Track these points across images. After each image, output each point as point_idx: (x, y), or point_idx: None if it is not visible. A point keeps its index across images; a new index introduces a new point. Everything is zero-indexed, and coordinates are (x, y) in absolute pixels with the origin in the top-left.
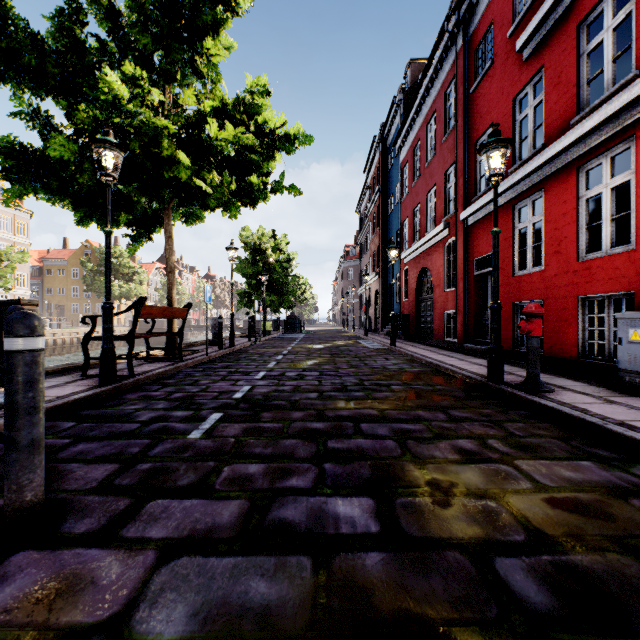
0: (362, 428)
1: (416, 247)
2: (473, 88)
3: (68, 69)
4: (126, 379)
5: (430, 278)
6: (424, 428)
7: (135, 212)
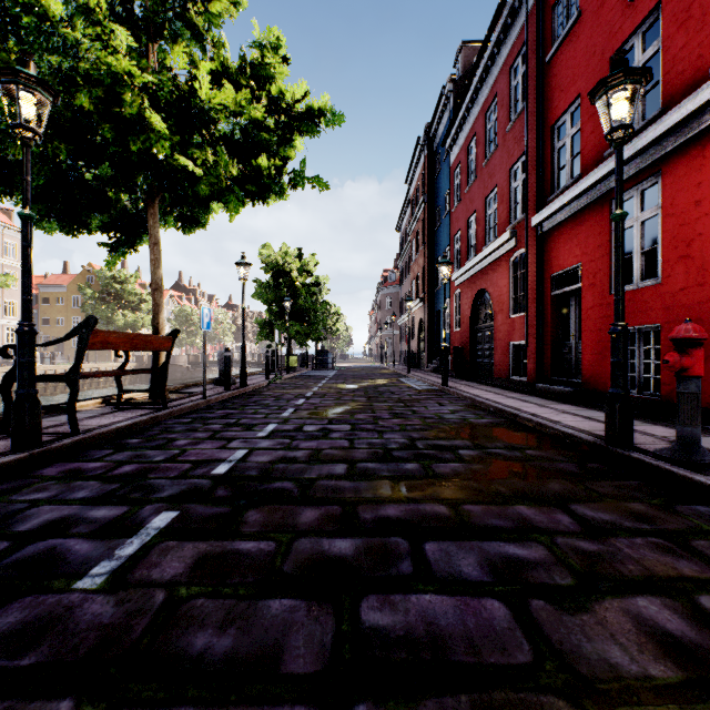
0: (428, 555)
1: (471, 265)
2: (550, 55)
3: (2, 3)
4: (61, 439)
5: (489, 302)
6: (548, 555)
7: (114, 214)
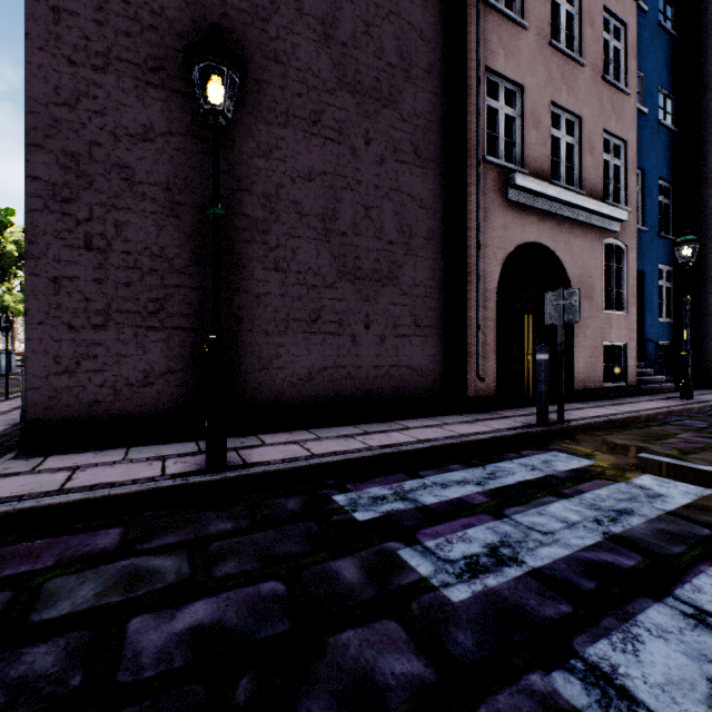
0: None
1: None
2: None
3: None
4: None
5: None
6: None
7: None
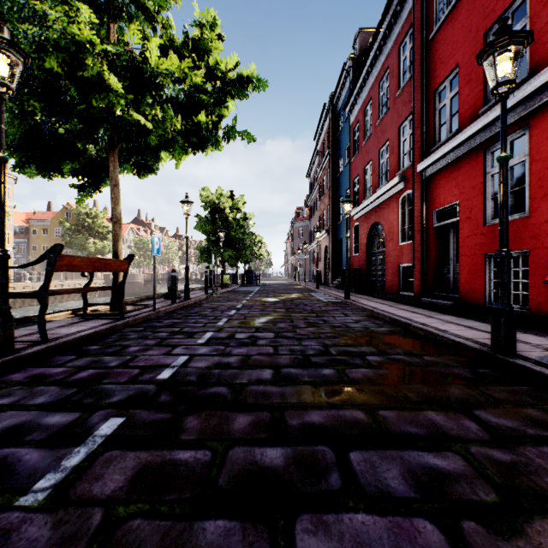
0: (354, 467)
1: (367, 203)
2: (433, 34)
3: None
4: (32, 347)
5: (381, 233)
6: (466, 467)
7: (83, 161)
